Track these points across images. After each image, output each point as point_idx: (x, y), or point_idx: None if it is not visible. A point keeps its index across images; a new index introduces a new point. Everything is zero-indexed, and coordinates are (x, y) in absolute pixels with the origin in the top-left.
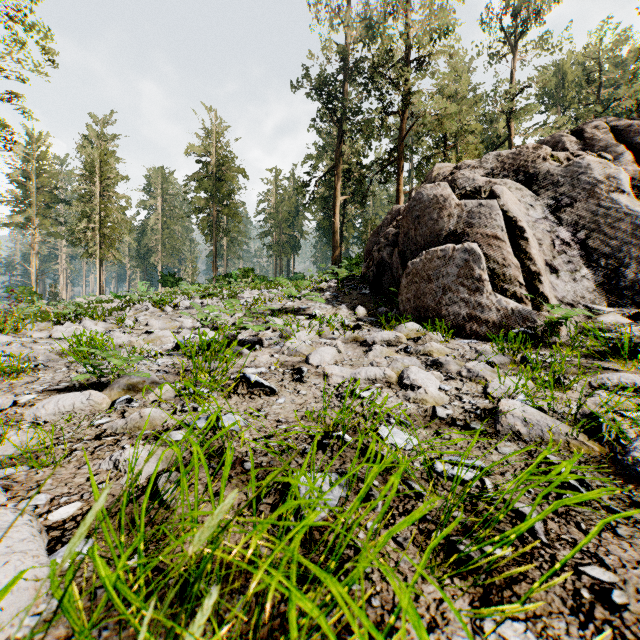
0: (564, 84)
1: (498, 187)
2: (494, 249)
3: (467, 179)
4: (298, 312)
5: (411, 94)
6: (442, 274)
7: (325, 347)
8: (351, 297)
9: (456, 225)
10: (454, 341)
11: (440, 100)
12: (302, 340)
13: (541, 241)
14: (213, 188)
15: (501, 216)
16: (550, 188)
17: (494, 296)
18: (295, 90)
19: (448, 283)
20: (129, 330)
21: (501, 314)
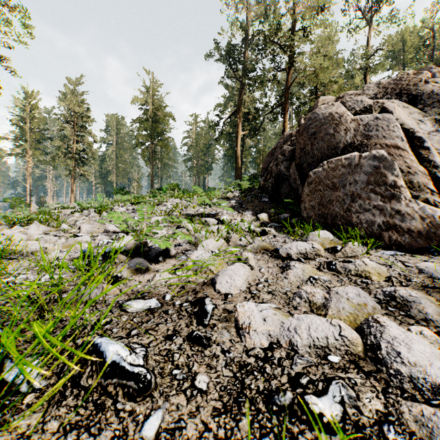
0: (404, 49)
1: (389, 104)
2: (396, 158)
3: (355, 101)
4: (208, 217)
5: (294, 54)
6: (349, 181)
7: (235, 265)
8: (253, 204)
9: (353, 138)
10: (374, 252)
11: (316, 57)
12: (209, 250)
13: (438, 151)
14: (151, 127)
15: (399, 127)
16: (435, 105)
17: (415, 203)
18: (208, 56)
19: (355, 190)
20: (61, 233)
21: (424, 223)
